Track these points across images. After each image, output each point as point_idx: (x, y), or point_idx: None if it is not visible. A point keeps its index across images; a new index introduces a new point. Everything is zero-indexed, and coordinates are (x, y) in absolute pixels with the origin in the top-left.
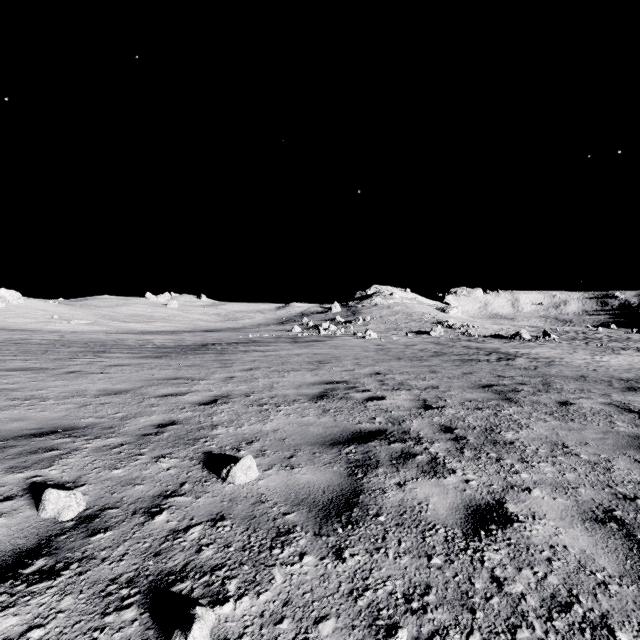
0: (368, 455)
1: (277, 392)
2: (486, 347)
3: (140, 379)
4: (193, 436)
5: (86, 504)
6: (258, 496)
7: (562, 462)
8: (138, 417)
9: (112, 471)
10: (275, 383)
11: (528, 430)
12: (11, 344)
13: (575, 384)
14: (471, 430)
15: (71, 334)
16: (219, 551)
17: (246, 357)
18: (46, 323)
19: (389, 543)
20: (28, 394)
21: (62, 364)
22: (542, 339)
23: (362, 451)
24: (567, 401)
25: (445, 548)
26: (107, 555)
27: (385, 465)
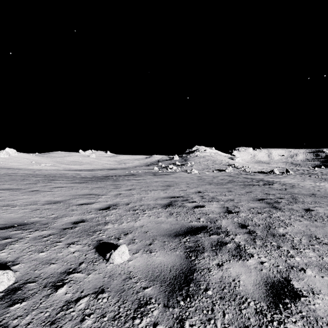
0: (197, 243)
1: (144, 202)
2: (256, 178)
3: (69, 195)
4: (93, 229)
5: (15, 279)
6: (128, 273)
7: (319, 249)
8: (63, 217)
9: (39, 253)
10: (143, 197)
11: (291, 227)
12: (6, 176)
13: (310, 198)
14: (257, 226)
15: (39, 171)
16: (96, 321)
17: (128, 183)
18: (28, 165)
19: (216, 314)
20: (6, 203)
21: (29, 186)
22: (285, 174)
23: (193, 240)
24: (309, 208)
25: (257, 320)
26: (17, 323)
27: (208, 250)
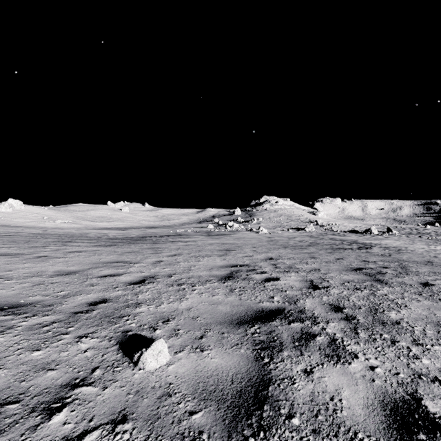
0: (272, 336)
1: (193, 273)
2: (347, 239)
3: (90, 262)
4: (118, 314)
5: None
6: (166, 386)
7: None
8: (77, 295)
9: (32, 353)
10: (192, 266)
11: (407, 310)
12: (5, 236)
13: (426, 268)
14: (358, 309)
15: (52, 229)
16: None
17: (173, 246)
18: (39, 222)
19: None
20: None
21: (35, 250)
22: (387, 233)
23: (266, 331)
24: (427, 282)
25: None
26: None
27: (289, 347)
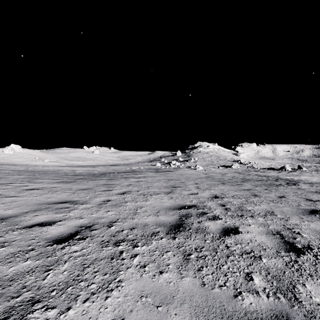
0: None
1: (138, 220)
2: (269, 175)
3: (35, 203)
4: None
5: None
6: None
7: None
8: None
9: None
10: (139, 207)
11: None
12: None
13: None
14: None
15: (34, 167)
16: None
17: (125, 182)
18: (32, 161)
19: None
20: None
21: None
22: (299, 170)
23: None
24: None
25: None
26: None
27: None
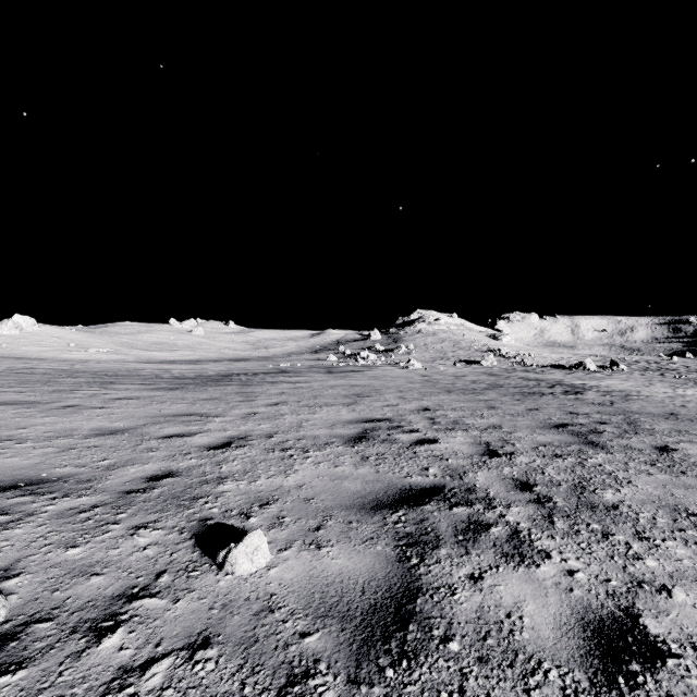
0: (423, 526)
1: (306, 432)
2: (547, 378)
3: (145, 415)
4: (191, 494)
5: (7, 612)
6: (266, 598)
7: (696, 540)
8: (128, 466)
9: (67, 550)
10: (304, 421)
11: (631, 488)
12: (11, 374)
13: (667, 423)
14: (556, 487)
15: (83, 363)
16: None
17: (273, 389)
18: (62, 351)
19: None
20: (5, 434)
21: (60, 397)
22: (610, 369)
23: (415, 519)
24: (666, 446)
25: None
26: None
27: (448, 543)
